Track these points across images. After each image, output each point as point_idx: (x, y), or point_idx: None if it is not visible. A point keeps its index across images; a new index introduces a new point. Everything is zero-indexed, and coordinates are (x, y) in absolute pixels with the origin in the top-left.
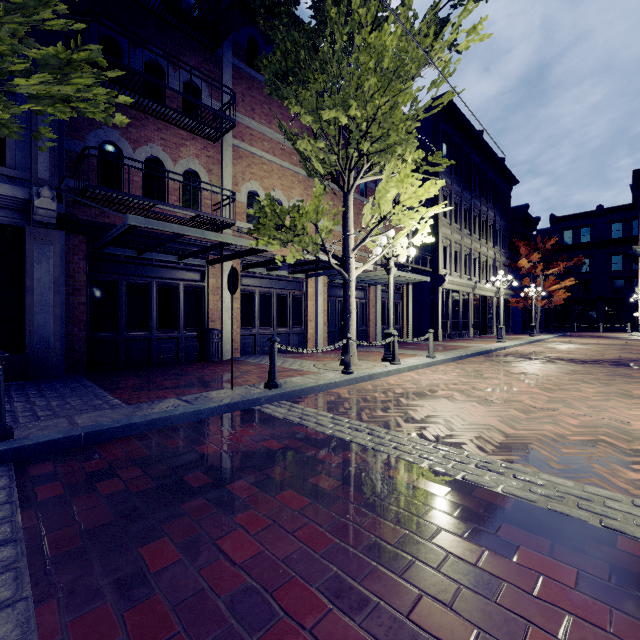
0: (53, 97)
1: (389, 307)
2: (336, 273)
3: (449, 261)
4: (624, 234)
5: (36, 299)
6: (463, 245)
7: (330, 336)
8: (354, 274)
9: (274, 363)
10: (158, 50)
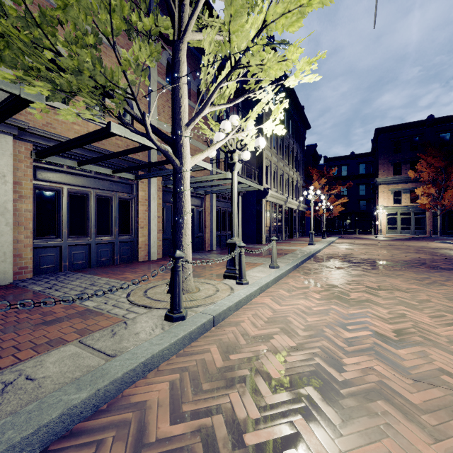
0: None
1: (233, 211)
2: (169, 173)
3: (270, 178)
4: (366, 171)
5: None
6: (279, 167)
7: (165, 243)
8: (188, 162)
9: None
10: None
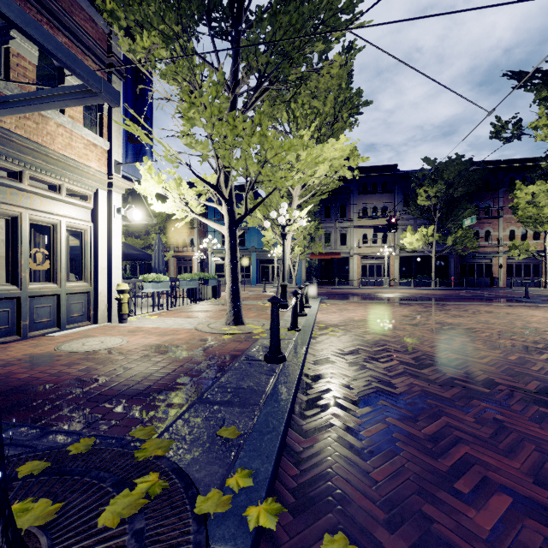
0: (473, 248)
1: None
2: None
3: None
4: None
5: (451, 270)
6: None
7: None
8: None
9: (511, 283)
10: (477, 201)
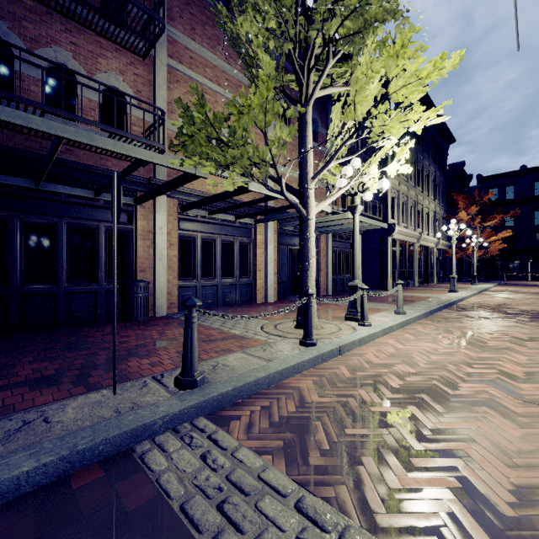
0: None
1: (354, 254)
2: (288, 217)
3: (397, 211)
4: None
5: None
6: (409, 196)
7: (280, 286)
8: (313, 210)
9: (191, 343)
10: None
